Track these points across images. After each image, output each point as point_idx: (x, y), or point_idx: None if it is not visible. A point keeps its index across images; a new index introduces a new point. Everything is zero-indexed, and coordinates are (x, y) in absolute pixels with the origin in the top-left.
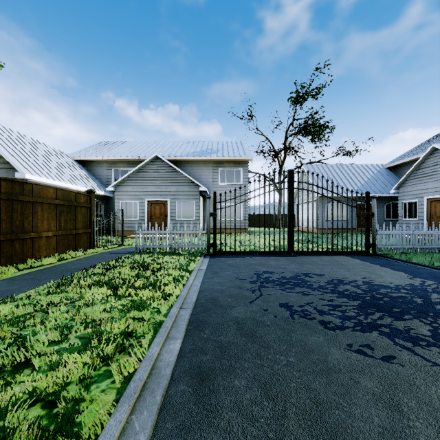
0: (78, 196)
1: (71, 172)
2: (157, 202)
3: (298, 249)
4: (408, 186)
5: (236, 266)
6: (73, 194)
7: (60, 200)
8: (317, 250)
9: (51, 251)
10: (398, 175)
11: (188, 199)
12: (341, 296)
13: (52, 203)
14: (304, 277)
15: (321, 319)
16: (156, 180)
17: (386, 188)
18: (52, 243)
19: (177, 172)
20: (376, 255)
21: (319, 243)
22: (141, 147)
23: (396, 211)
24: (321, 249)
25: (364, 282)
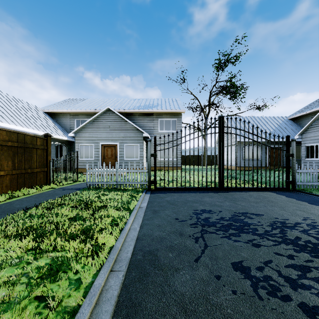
0: (34, 139)
1: (39, 121)
2: (109, 145)
3: (227, 185)
4: (310, 133)
5: (175, 203)
6: (28, 137)
7: (14, 142)
8: (244, 186)
9: (3, 189)
10: (299, 125)
11: (133, 143)
12: (298, 249)
13: (5, 145)
14: (243, 218)
15: (299, 299)
16: (108, 128)
17: (290, 134)
18: (5, 181)
19: (125, 122)
20: (295, 190)
21: (242, 179)
22: (97, 103)
23: (298, 153)
24: (246, 185)
25: (308, 225)
